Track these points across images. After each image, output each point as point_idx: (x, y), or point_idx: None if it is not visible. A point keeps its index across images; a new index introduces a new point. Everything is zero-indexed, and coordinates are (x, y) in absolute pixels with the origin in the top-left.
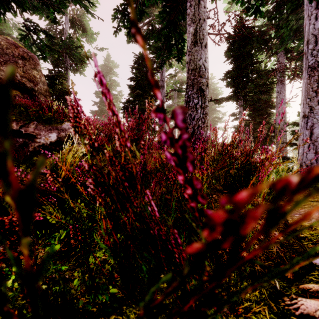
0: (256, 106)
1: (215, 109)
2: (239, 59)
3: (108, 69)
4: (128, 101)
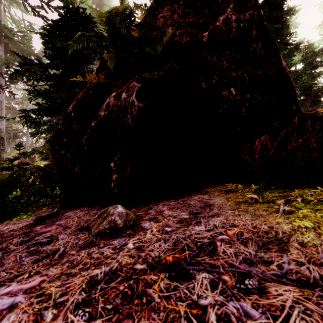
0: None
1: None
2: None
3: None
4: None
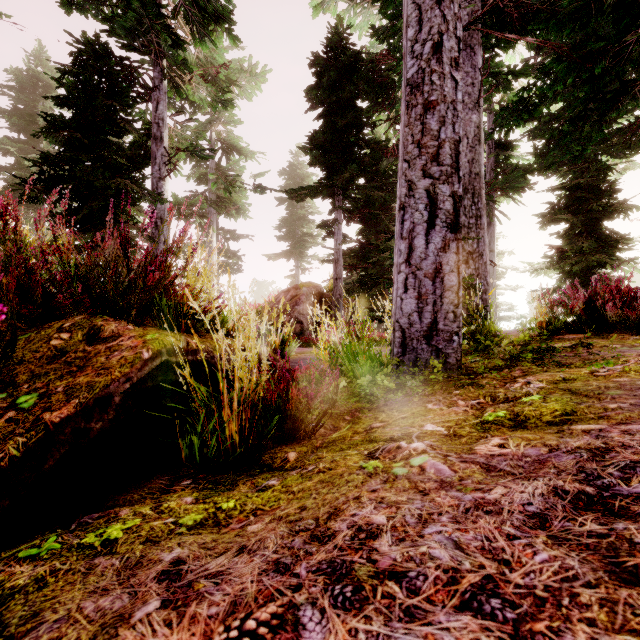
0: (371, 216)
1: (306, 217)
2: (335, 112)
3: (40, 86)
4: (47, 158)
